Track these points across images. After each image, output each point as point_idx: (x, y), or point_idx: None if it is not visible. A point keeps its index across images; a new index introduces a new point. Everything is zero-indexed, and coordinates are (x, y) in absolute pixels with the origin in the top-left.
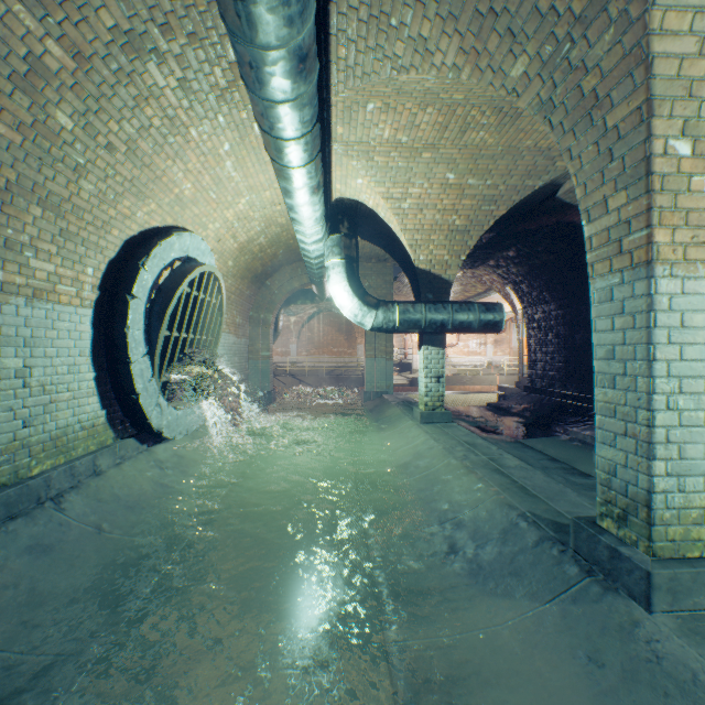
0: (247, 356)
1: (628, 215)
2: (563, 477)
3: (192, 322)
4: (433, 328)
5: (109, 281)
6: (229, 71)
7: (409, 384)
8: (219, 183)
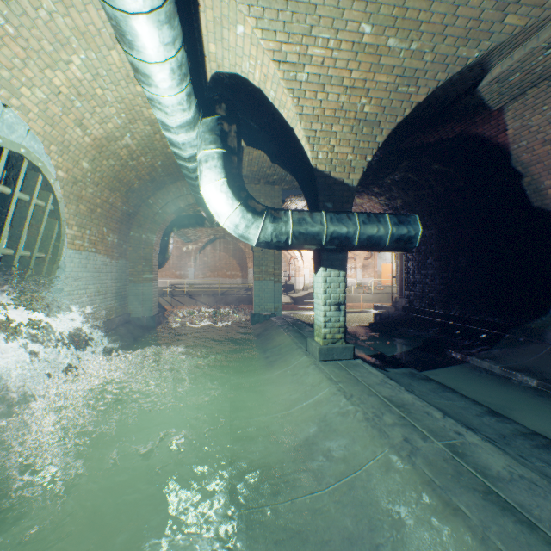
0: (127, 278)
1: None
2: (548, 463)
3: None
4: (335, 244)
5: None
6: None
7: (293, 303)
8: None
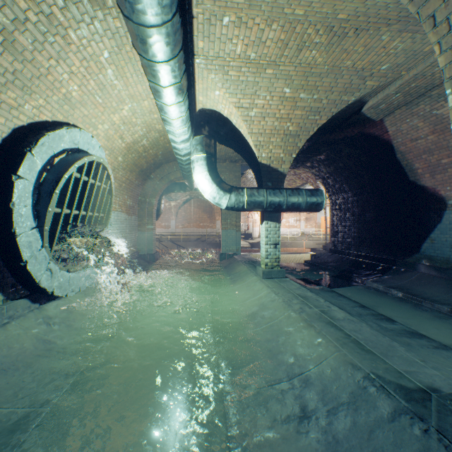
0: (136, 228)
1: None
2: (376, 323)
3: (83, 201)
4: (272, 208)
5: None
6: None
7: (250, 247)
8: (104, 89)
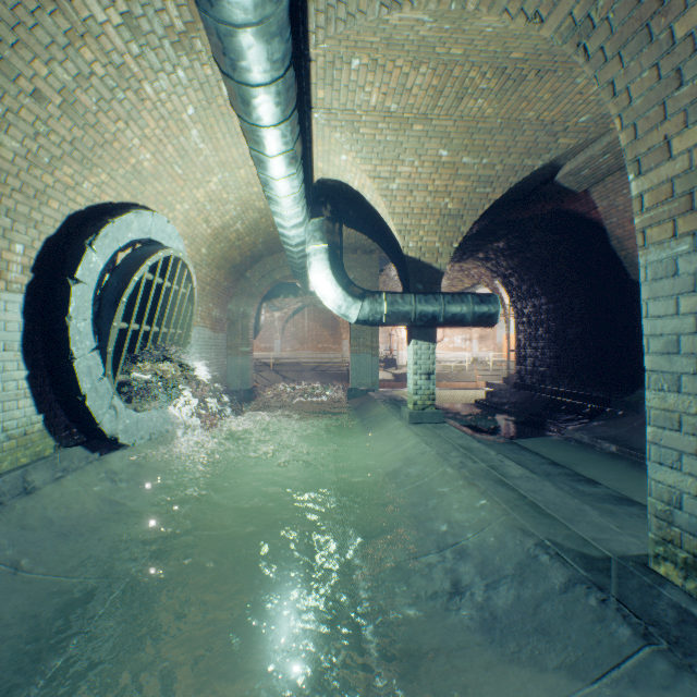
0: (225, 351)
1: None
2: (570, 486)
3: (155, 313)
4: (423, 321)
5: (47, 262)
6: (186, 7)
7: (394, 381)
8: (185, 156)
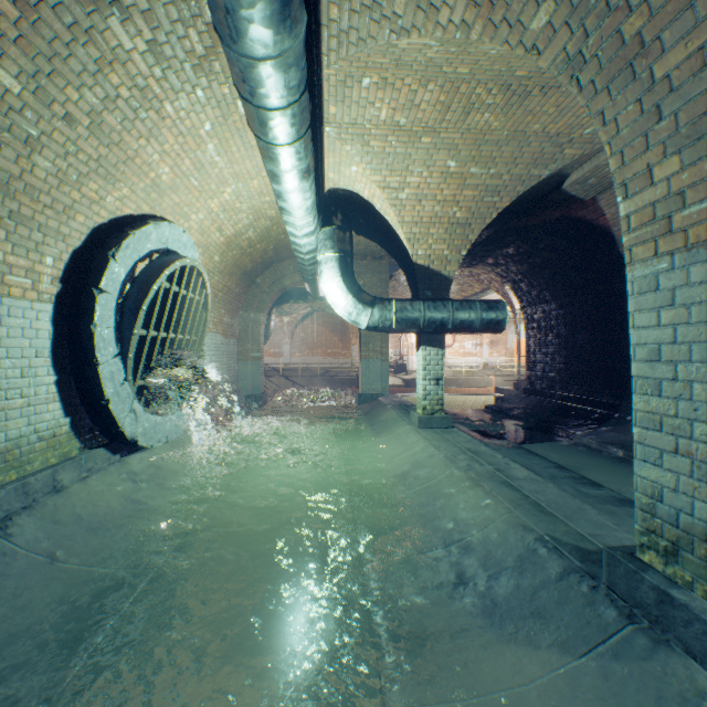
0: (236, 357)
1: (682, 185)
2: (574, 488)
3: (172, 320)
4: (432, 328)
5: (74, 273)
6: (206, 34)
7: (404, 386)
8: (201, 168)
